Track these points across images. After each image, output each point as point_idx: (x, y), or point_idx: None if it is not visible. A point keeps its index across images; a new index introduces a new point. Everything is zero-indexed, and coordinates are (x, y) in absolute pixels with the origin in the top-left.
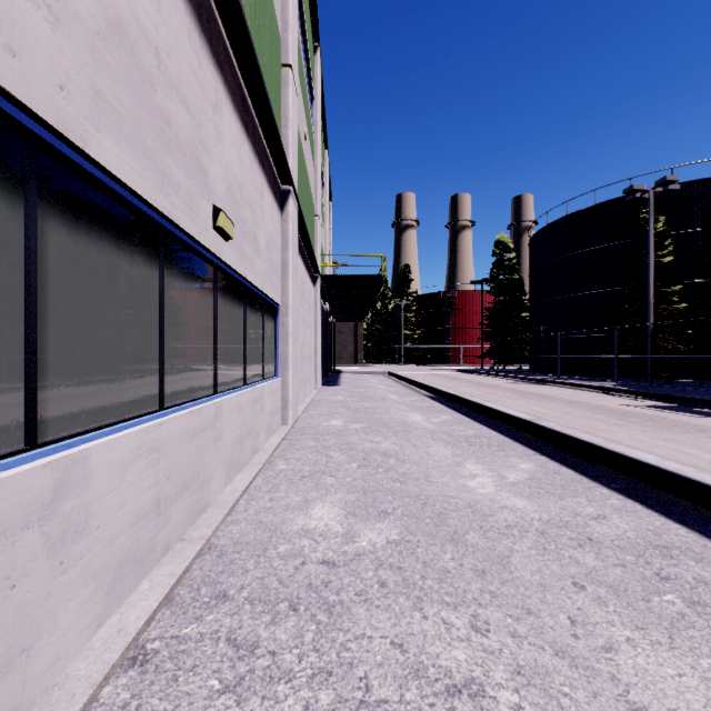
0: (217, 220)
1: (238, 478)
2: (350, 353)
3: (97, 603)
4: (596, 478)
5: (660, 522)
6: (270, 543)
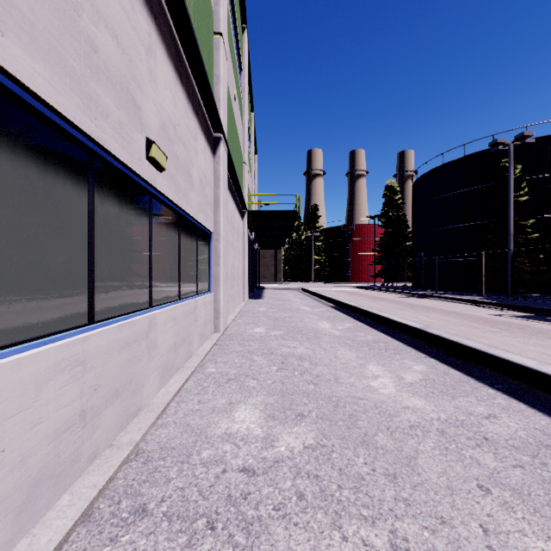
0: (149, 151)
1: (171, 381)
2: (271, 274)
3: (1, 531)
4: (480, 378)
5: (545, 421)
6: (194, 448)
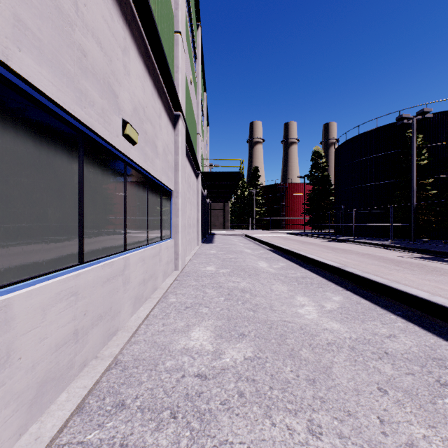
0: (125, 129)
1: (141, 308)
2: (220, 222)
3: (19, 417)
4: (385, 307)
5: (433, 340)
6: (160, 360)
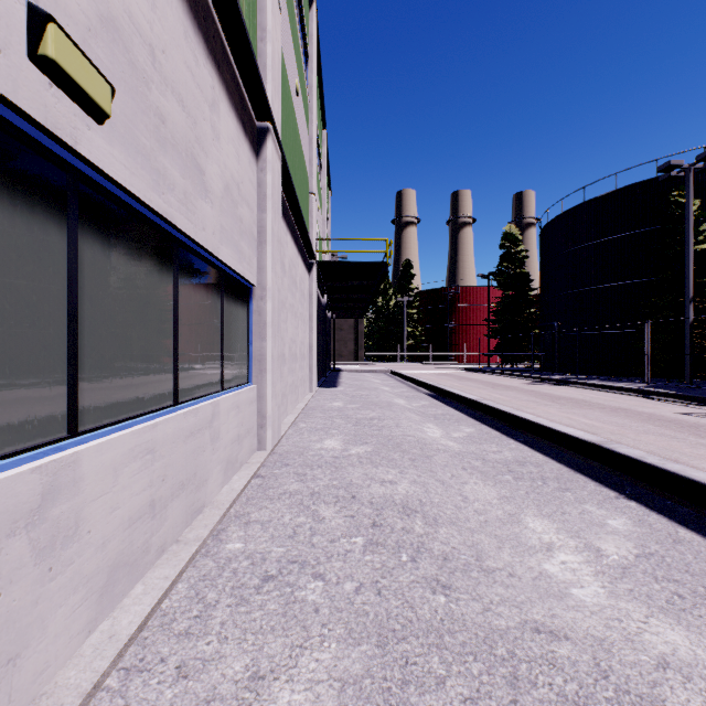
0: (39, 40)
1: (137, 590)
2: (350, 351)
3: None
4: None
5: None
6: None
